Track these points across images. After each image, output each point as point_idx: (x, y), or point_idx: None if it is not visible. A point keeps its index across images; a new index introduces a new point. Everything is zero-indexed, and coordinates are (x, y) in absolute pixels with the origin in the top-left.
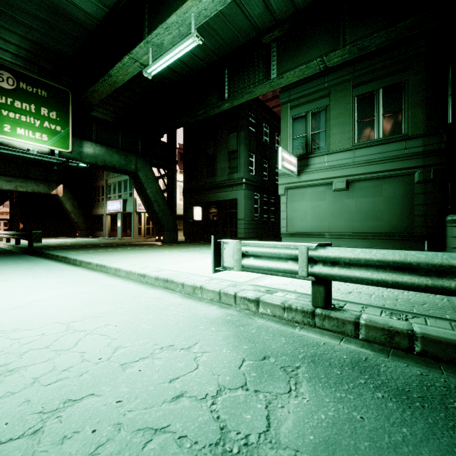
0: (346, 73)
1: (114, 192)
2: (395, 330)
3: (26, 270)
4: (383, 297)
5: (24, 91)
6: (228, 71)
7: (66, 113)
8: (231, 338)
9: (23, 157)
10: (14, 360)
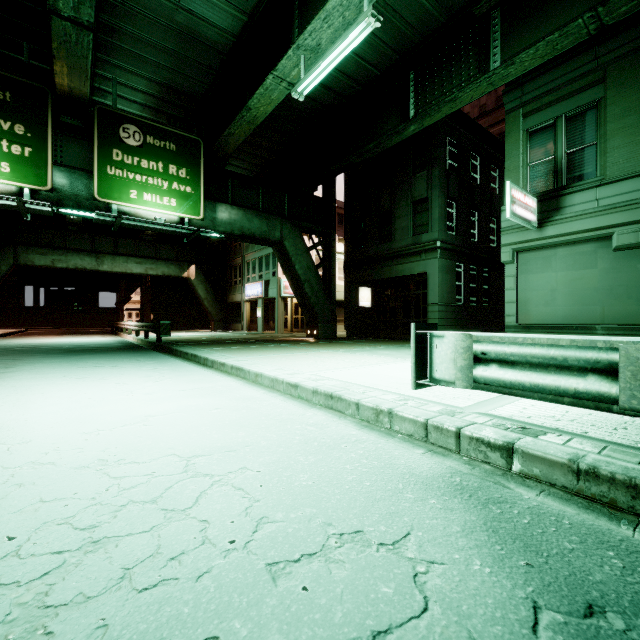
0: None
1: (253, 271)
2: None
3: (149, 370)
4: None
5: (151, 147)
6: (414, 75)
7: (197, 169)
8: (481, 533)
9: (150, 228)
10: (105, 519)
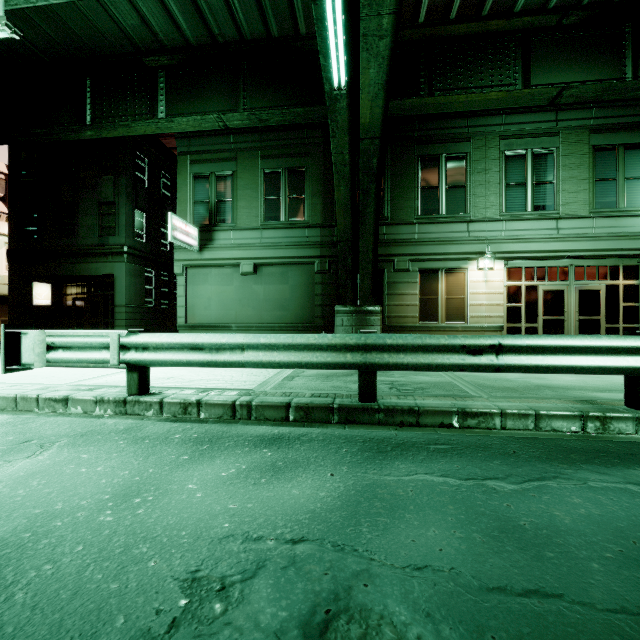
0: (254, 139)
1: None
2: (188, 402)
3: None
4: (217, 381)
5: None
6: (92, 83)
7: None
8: None
9: None
10: None
